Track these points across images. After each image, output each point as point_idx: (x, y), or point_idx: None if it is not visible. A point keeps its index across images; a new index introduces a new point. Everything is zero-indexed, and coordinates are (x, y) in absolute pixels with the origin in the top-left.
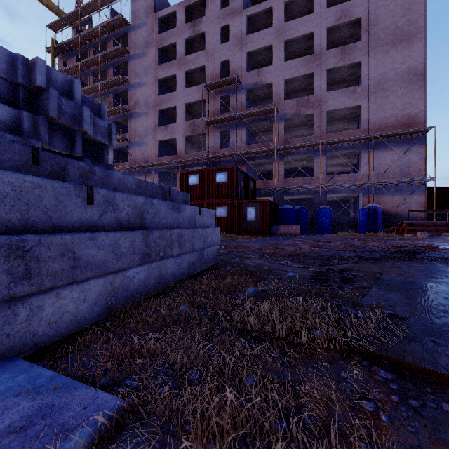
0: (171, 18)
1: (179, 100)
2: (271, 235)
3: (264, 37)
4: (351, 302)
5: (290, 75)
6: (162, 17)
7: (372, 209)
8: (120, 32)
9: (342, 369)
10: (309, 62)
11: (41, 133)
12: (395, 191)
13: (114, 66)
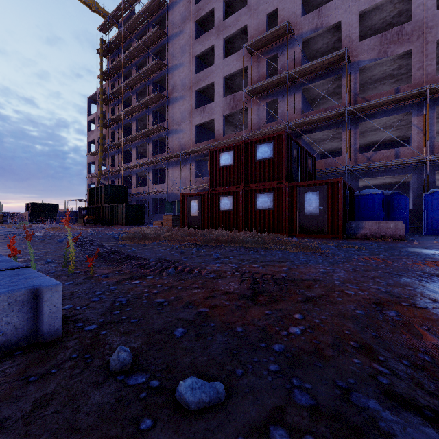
0: None
1: (217, 74)
2: (346, 237)
3: None
4: None
5: (369, 2)
6: None
7: None
8: (158, 16)
9: None
10: None
11: None
12: None
13: (153, 53)
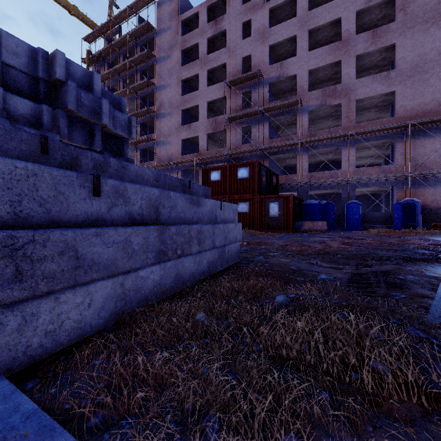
0: (194, 19)
1: (201, 99)
2: (295, 231)
3: (287, 28)
4: (419, 321)
5: (315, 65)
6: (185, 20)
7: (409, 203)
8: (146, 38)
9: (431, 436)
10: (335, 49)
11: (61, 127)
12: (436, 183)
13: (141, 70)
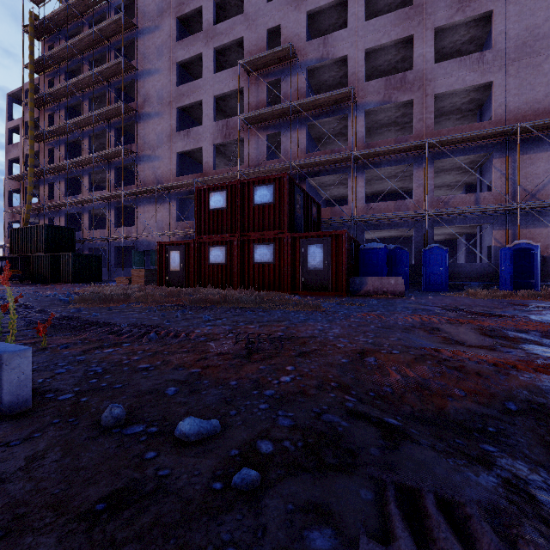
0: None
1: (206, 91)
2: (350, 294)
3: None
4: None
5: (375, 41)
6: None
7: (519, 249)
8: None
9: None
10: (405, 18)
11: None
12: None
13: (115, 48)
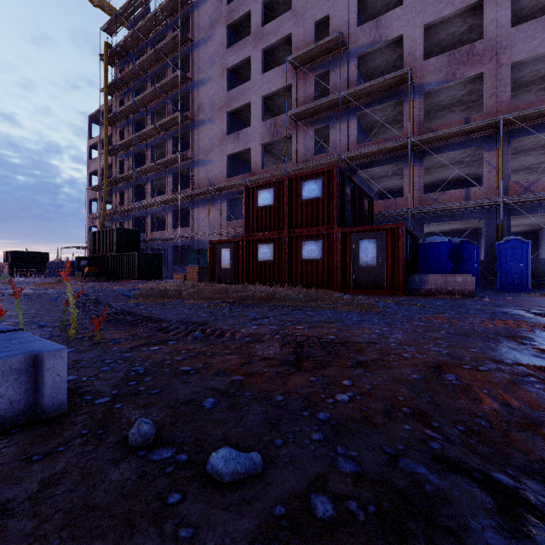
0: None
1: (254, 93)
2: (408, 293)
3: None
4: None
5: (436, 14)
6: None
7: None
8: (180, 16)
9: None
10: None
11: None
12: None
13: (173, 63)
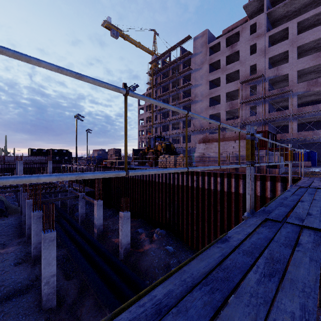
0: (216, 45)
1: (222, 91)
2: None
3: (281, 47)
4: None
5: (302, 67)
6: (211, 46)
7: None
8: (186, 59)
9: None
10: (317, 57)
11: None
12: None
13: (182, 77)
